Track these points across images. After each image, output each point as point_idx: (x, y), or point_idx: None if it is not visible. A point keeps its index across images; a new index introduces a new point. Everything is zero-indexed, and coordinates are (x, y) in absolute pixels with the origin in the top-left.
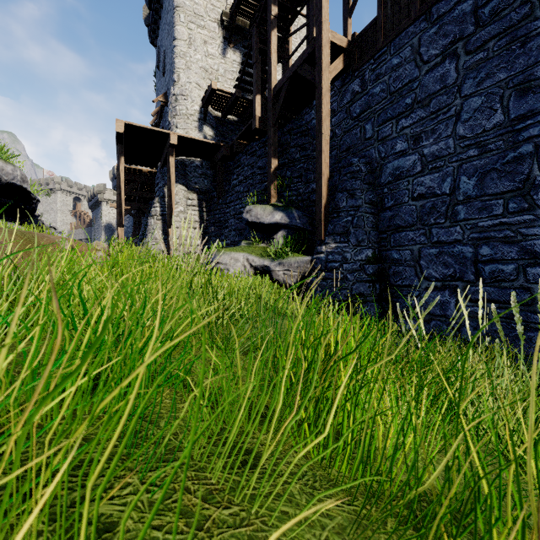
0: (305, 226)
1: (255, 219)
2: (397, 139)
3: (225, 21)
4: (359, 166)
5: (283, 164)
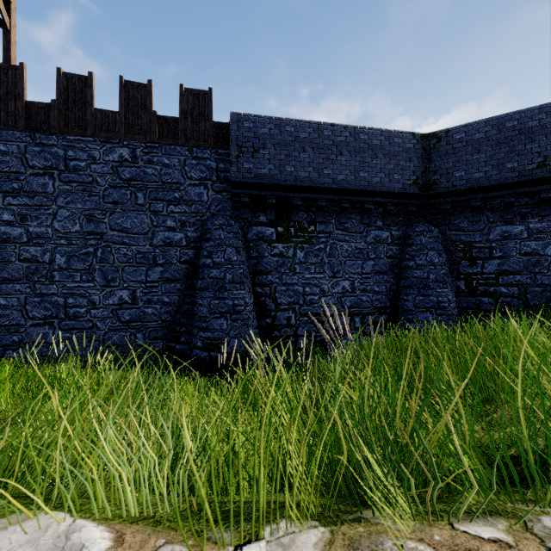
0: None
1: None
2: (5, 210)
3: None
4: None
5: None
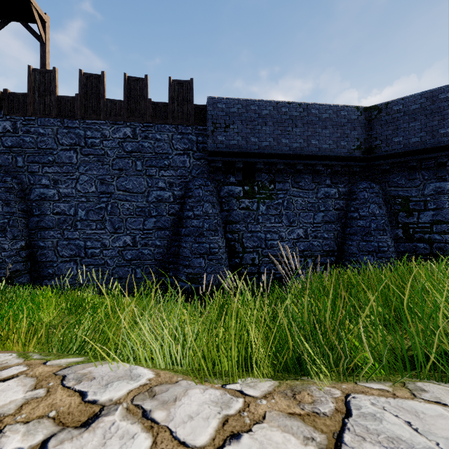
0: None
1: None
2: (43, 177)
3: None
4: (12, 184)
5: None
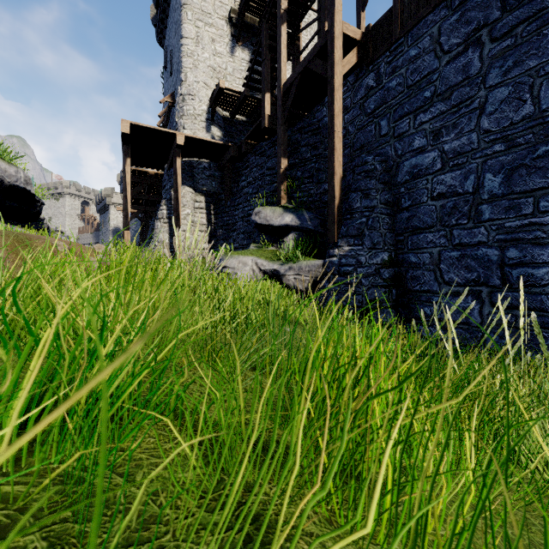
0: (317, 228)
1: (264, 222)
2: (415, 135)
3: (234, 18)
4: (373, 165)
5: (293, 164)
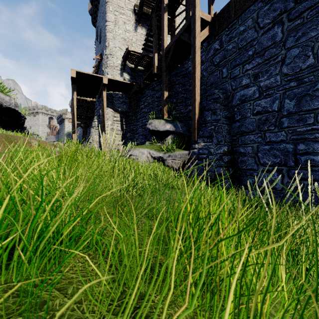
0: (185, 132)
1: (154, 128)
2: (243, 77)
3: (136, 10)
4: (218, 95)
5: (171, 94)
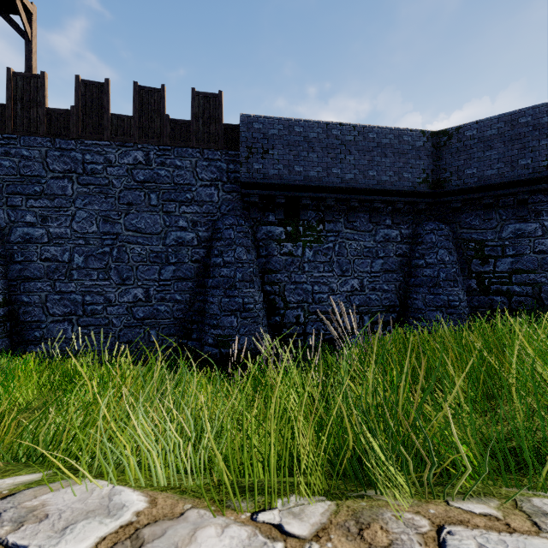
0: None
1: None
2: (28, 212)
3: None
4: None
5: None
